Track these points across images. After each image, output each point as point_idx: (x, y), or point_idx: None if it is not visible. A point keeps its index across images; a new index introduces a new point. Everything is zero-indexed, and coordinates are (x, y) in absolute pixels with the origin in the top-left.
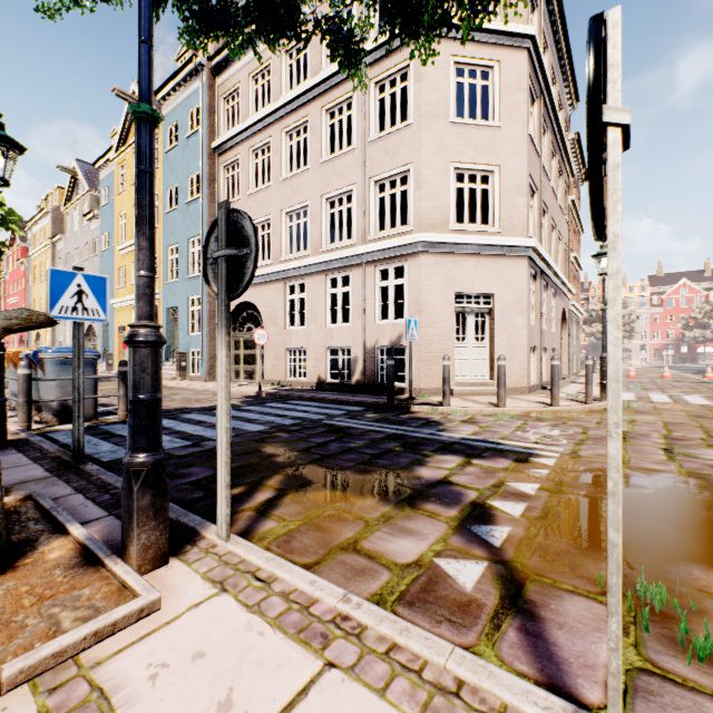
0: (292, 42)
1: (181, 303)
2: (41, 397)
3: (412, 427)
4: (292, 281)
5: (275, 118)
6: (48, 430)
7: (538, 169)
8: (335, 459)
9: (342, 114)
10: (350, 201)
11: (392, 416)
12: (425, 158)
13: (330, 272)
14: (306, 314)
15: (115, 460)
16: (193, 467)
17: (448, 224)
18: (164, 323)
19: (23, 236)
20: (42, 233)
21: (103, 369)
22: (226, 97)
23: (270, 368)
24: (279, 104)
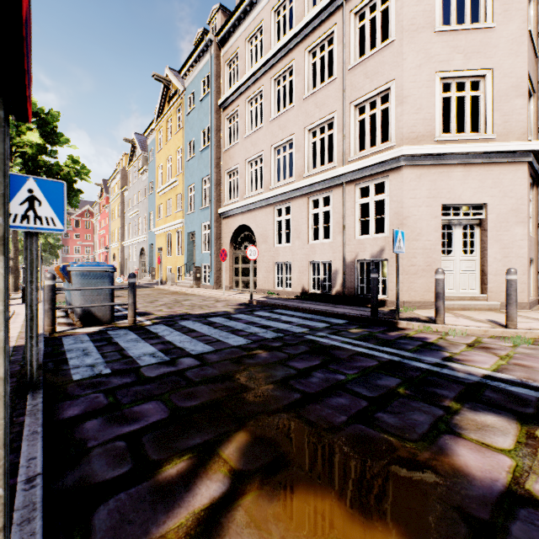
0: (279, 1)
1: (196, 229)
2: (72, 303)
3: (408, 351)
4: (279, 205)
5: (266, 69)
6: (67, 333)
7: (535, 71)
8: (320, 404)
9: (322, 65)
10: (329, 137)
11: (379, 332)
12: (407, 72)
13: (312, 194)
14: (291, 233)
15: (83, 380)
16: (149, 401)
17: (433, 135)
18: (185, 244)
19: (107, 190)
20: (116, 186)
21: (149, 278)
22: (229, 63)
23: (261, 279)
24: (268, 56)
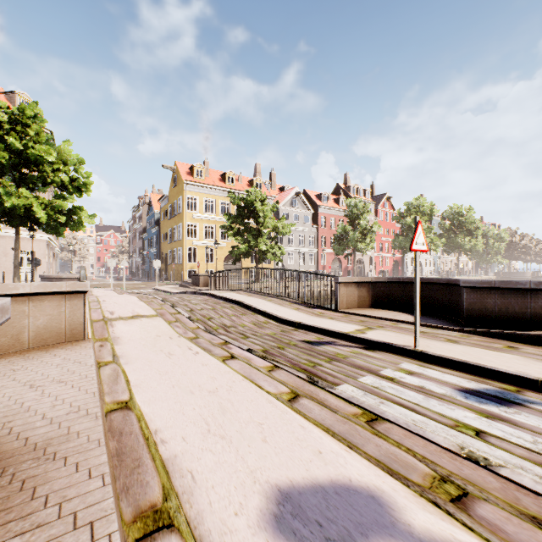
0: None
1: None
2: None
3: None
4: None
5: None
6: None
7: None
8: None
9: None
10: None
11: None
12: None
13: None
14: None
15: None
16: None
17: None
18: None
19: None
20: None
21: None
22: None
23: None
24: None
